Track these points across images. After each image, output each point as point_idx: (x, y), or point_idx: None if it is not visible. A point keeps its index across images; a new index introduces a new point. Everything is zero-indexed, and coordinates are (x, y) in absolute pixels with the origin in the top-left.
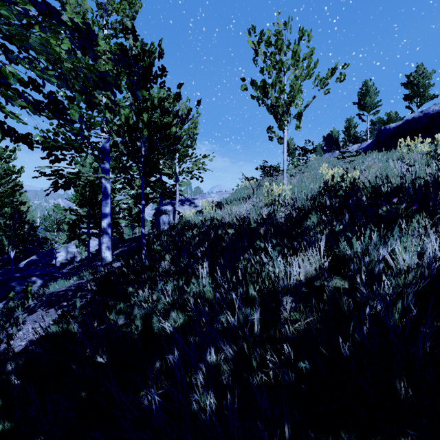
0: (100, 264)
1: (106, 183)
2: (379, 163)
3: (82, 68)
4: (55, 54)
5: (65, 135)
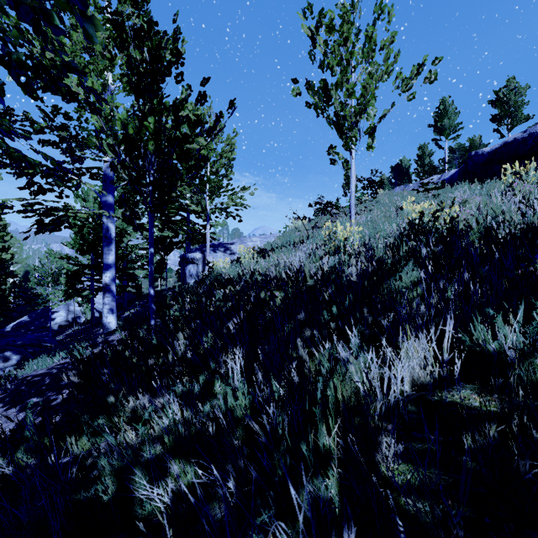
0: (101, 332)
1: (109, 223)
2: (478, 197)
3: None
4: None
5: None
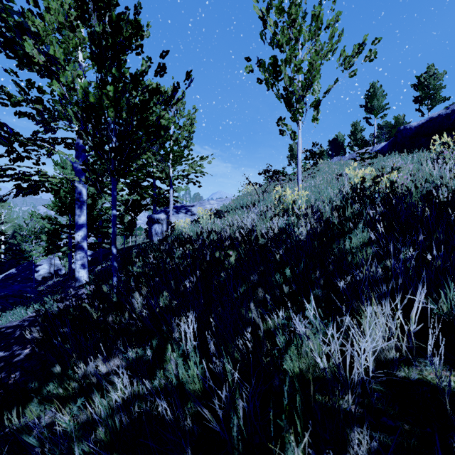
0: (74, 285)
1: (81, 187)
2: (410, 165)
3: None
4: None
5: None
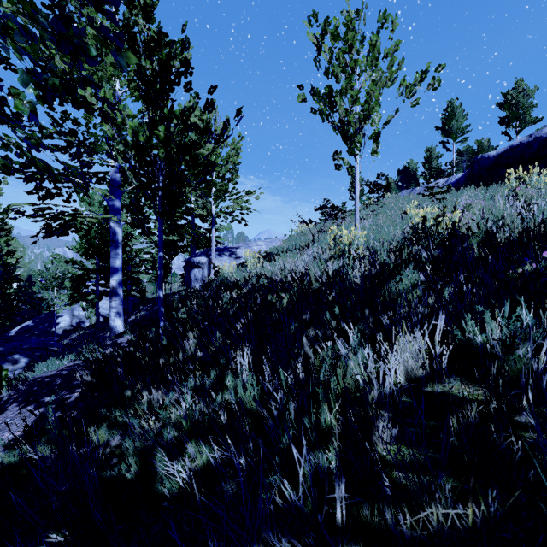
0: (108, 335)
1: (116, 227)
2: (482, 202)
3: (18, 14)
4: (11, 24)
5: (21, 149)
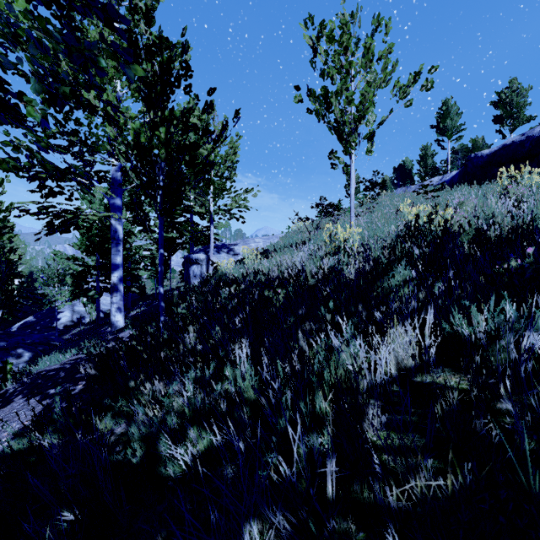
0: (109, 330)
1: (117, 225)
2: (474, 200)
3: (33, 29)
4: (20, 32)
5: (31, 151)
